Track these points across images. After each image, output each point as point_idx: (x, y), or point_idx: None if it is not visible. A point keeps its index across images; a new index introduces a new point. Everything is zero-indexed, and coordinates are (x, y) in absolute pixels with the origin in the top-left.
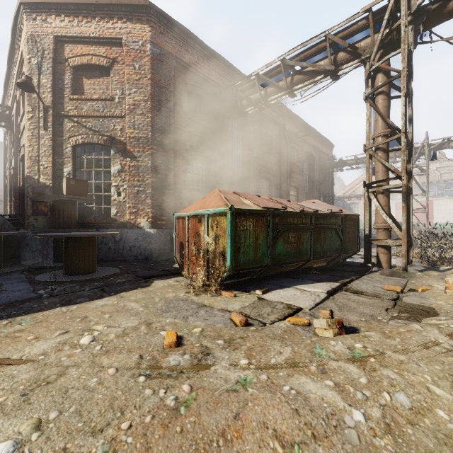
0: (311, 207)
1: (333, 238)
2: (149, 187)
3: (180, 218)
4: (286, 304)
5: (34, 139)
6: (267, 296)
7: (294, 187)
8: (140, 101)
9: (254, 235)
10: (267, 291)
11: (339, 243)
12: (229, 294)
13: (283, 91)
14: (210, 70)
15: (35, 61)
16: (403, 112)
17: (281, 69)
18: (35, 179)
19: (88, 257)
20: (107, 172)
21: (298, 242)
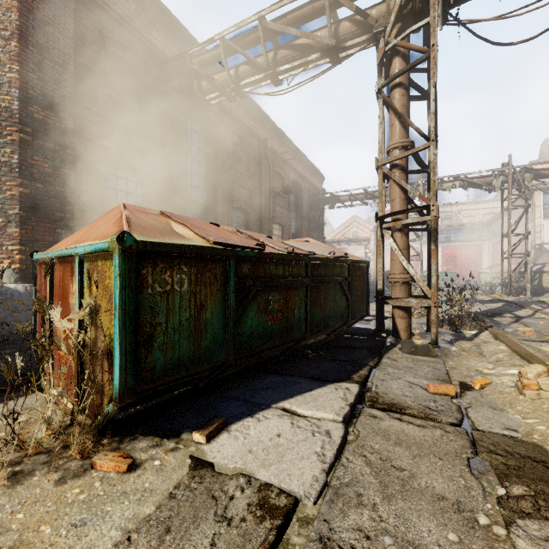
0: (305, 248)
1: (337, 297)
2: (15, 205)
3: (42, 263)
4: (258, 488)
5: None
6: (219, 447)
7: (278, 225)
8: None
9: (193, 303)
10: (220, 428)
11: (345, 304)
12: (114, 464)
13: (262, 73)
14: (150, 27)
15: None
16: (432, 111)
17: (259, 35)
18: None
19: None
20: None
21: (285, 309)
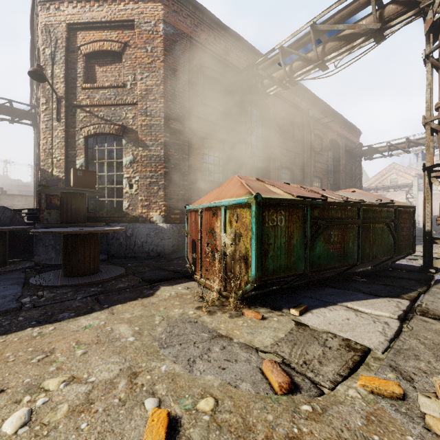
0: (353, 197)
1: (384, 236)
2: (162, 179)
3: (193, 211)
4: (341, 339)
5: (48, 132)
6: (308, 319)
7: (317, 178)
8: (152, 86)
9: (287, 233)
10: (305, 310)
11: (391, 242)
12: (254, 314)
13: (312, 64)
14: (227, 51)
15: (48, 52)
16: None
17: (310, 37)
18: (49, 172)
19: (88, 257)
20: (119, 163)
21: (342, 242)
